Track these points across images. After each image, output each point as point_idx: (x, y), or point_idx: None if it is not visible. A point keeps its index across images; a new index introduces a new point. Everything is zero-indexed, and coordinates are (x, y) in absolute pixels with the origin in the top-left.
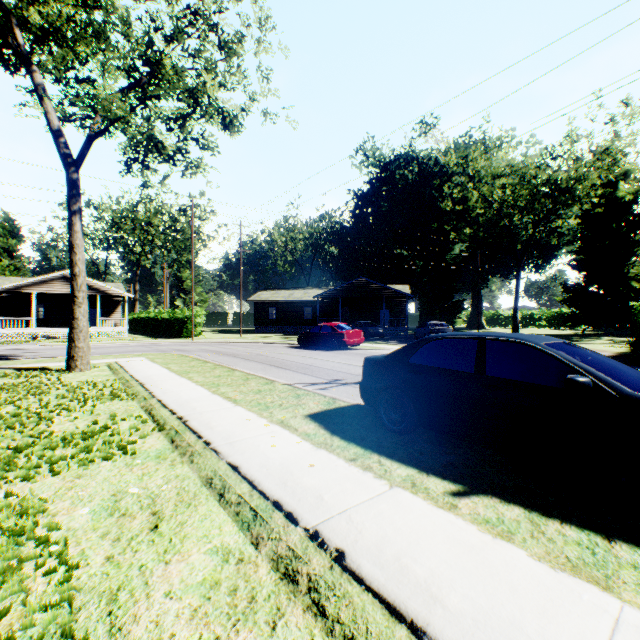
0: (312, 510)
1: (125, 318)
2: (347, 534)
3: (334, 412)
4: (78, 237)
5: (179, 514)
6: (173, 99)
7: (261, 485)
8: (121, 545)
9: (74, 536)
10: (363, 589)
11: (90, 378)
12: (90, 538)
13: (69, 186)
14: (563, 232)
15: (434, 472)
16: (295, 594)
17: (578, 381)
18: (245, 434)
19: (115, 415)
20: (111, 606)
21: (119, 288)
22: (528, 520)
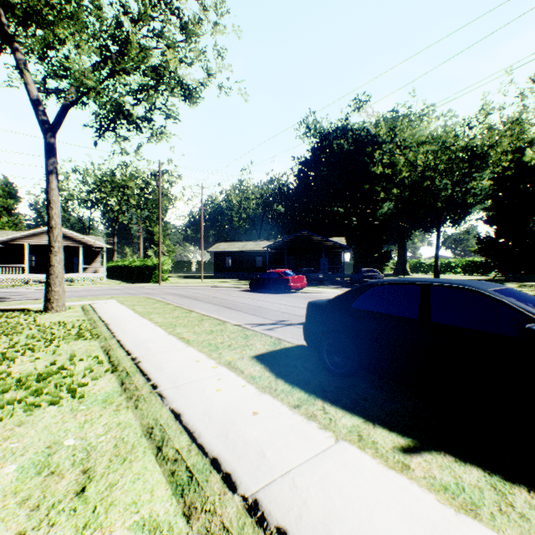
0: (252, 471)
1: (104, 266)
2: (290, 506)
3: (279, 353)
4: (54, 194)
5: (111, 472)
6: (139, 73)
7: (201, 437)
8: (38, 516)
9: None
10: None
11: (63, 319)
12: (7, 505)
13: (46, 149)
14: (476, 192)
15: (380, 422)
16: None
17: None
18: (192, 376)
19: (74, 355)
20: None
21: (99, 240)
22: (491, 487)
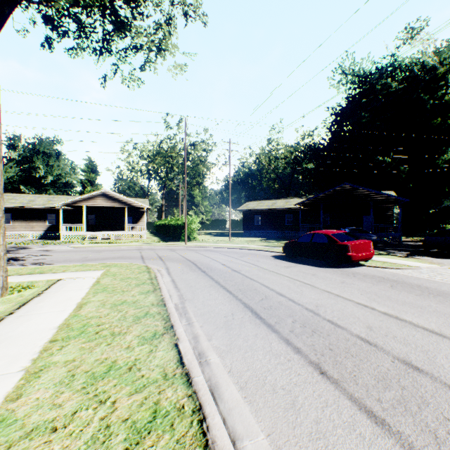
0: None
1: (144, 224)
2: None
3: None
4: None
5: None
6: None
7: None
8: None
9: None
10: None
11: None
12: None
13: None
14: None
15: None
16: None
17: None
18: None
19: None
20: None
21: (145, 202)
22: None
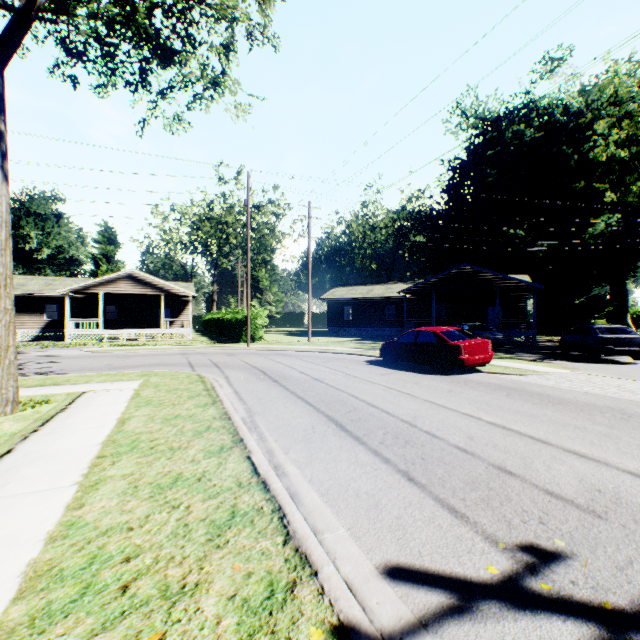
0: None
1: (189, 319)
2: None
3: None
4: None
5: None
6: None
7: None
8: None
9: None
10: None
11: None
12: None
13: None
14: None
15: None
16: None
17: None
18: None
19: None
20: None
21: (189, 288)
22: None
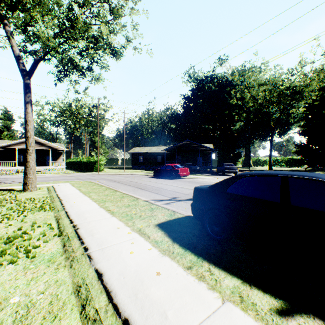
0: None
1: (64, 161)
2: None
3: (174, 222)
4: (29, 116)
5: None
6: (84, 40)
7: (116, 297)
8: None
9: None
10: None
11: (34, 196)
12: None
13: (24, 87)
14: (294, 116)
15: (255, 283)
16: None
17: None
18: (113, 241)
19: (35, 223)
20: None
21: (61, 146)
22: None
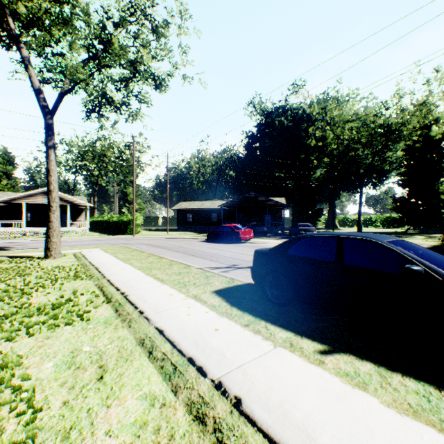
0: (217, 365)
1: (87, 221)
2: (243, 384)
3: (233, 289)
4: (53, 164)
5: (119, 367)
6: (119, 67)
7: (179, 345)
8: (75, 392)
9: (40, 385)
10: (255, 430)
11: (61, 263)
12: (52, 386)
13: (46, 128)
14: (392, 161)
15: (306, 335)
16: (204, 433)
17: (413, 269)
18: (169, 305)
19: (76, 291)
20: (64, 442)
21: (83, 200)
22: (377, 373)
